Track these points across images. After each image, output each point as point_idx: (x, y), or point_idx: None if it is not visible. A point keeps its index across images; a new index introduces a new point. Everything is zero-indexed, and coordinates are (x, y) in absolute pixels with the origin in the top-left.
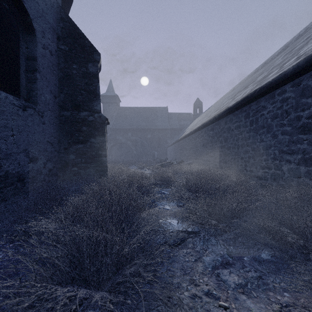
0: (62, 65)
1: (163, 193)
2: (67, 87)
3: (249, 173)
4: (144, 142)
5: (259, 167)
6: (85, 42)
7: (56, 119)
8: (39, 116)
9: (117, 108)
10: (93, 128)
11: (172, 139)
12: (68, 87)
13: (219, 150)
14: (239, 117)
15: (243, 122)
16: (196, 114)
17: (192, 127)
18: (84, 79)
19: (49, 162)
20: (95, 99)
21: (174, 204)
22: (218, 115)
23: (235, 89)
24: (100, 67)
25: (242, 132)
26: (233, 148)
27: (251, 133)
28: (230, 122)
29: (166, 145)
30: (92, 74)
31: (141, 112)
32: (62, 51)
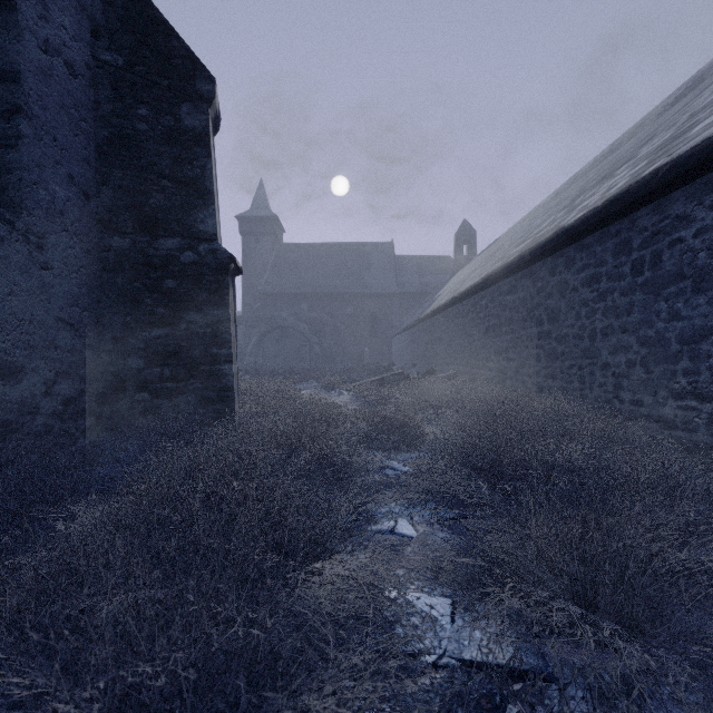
0: (106, 106)
1: (390, 469)
2: (121, 170)
3: (629, 408)
4: (339, 325)
5: (666, 392)
6: (172, 44)
7: (89, 258)
8: (28, 246)
9: (275, 247)
10: (194, 283)
11: (404, 318)
12: (123, 170)
13: (533, 343)
14: (596, 254)
15: (611, 265)
16: (461, 258)
17: (456, 288)
18: (168, 148)
19: (67, 377)
20: (200, 202)
21: (426, 515)
22: (531, 251)
23: (562, 195)
24: (217, 119)
25: (606, 295)
26: (576, 339)
27: (636, 297)
28: (568, 267)
29: (391, 331)
30: (193, 134)
31: (332, 256)
32: (107, 68)
